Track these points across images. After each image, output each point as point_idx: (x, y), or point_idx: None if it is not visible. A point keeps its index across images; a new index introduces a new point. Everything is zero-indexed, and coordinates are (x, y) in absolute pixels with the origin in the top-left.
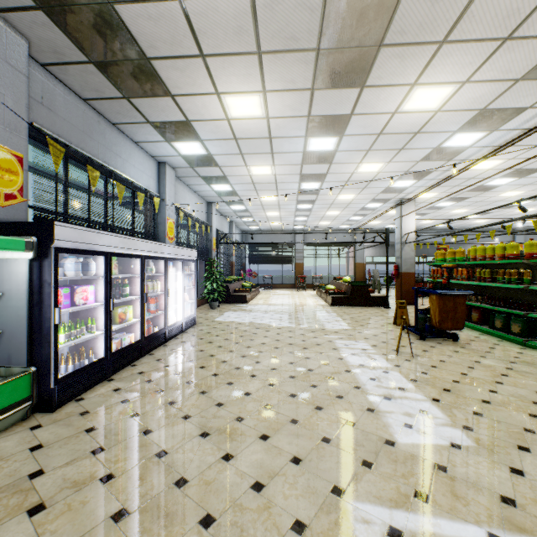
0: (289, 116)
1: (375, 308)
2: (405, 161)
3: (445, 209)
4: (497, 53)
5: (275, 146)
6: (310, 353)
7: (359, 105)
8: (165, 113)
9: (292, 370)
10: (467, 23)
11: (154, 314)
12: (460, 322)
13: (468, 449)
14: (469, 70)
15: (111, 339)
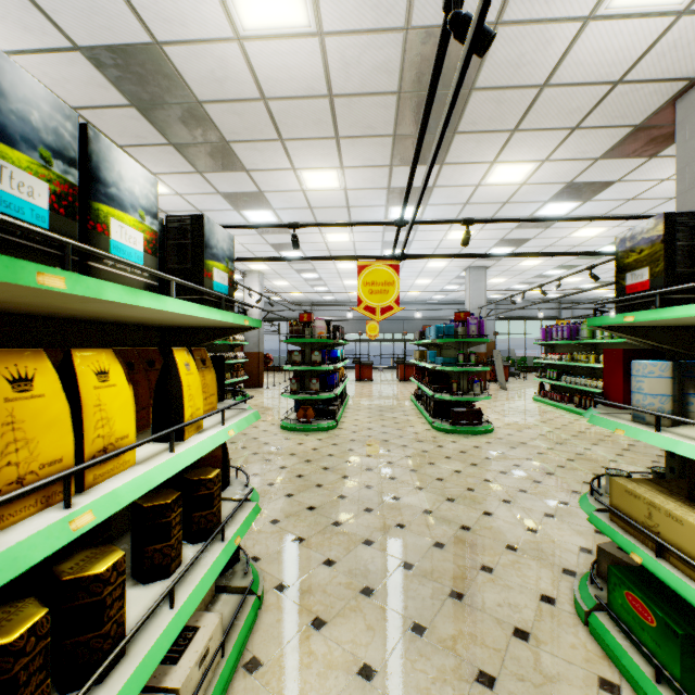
0: None
1: None
2: None
3: (328, 280)
4: None
5: None
6: None
7: None
8: None
9: None
10: None
11: None
12: None
13: None
14: None
15: None
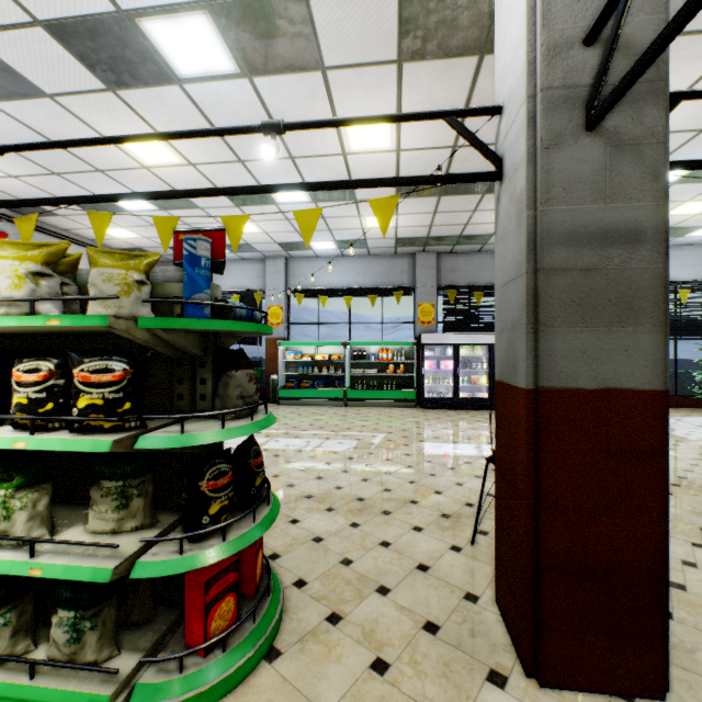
0: None
1: None
2: None
3: None
4: None
5: None
6: None
7: None
8: None
9: None
10: None
11: None
12: None
13: (422, 451)
14: None
15: (458, 390)
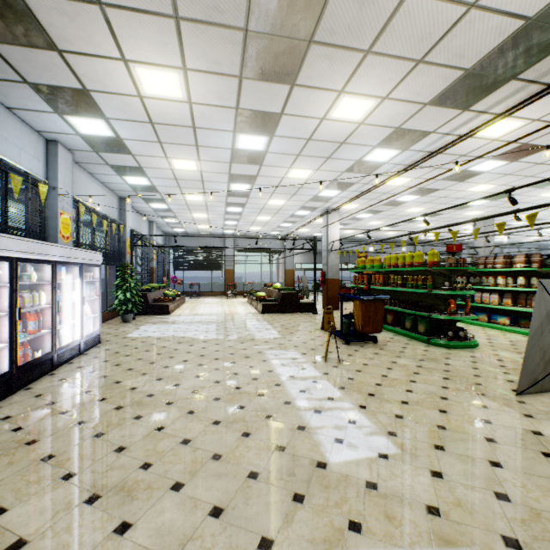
0: (216, 104)
1: (304, 314)
2: (332, 171)
3: (364, 220)
4: (411, 74)
5: (200, 138)
6: (238, 368)
7: (289, 104)
8: (51, 74)
9: (217, 390)
10: (389, 37)
11: (35, 334)
12: (379, 325)
13: (394, 457)
14: (389, 87)
15: None
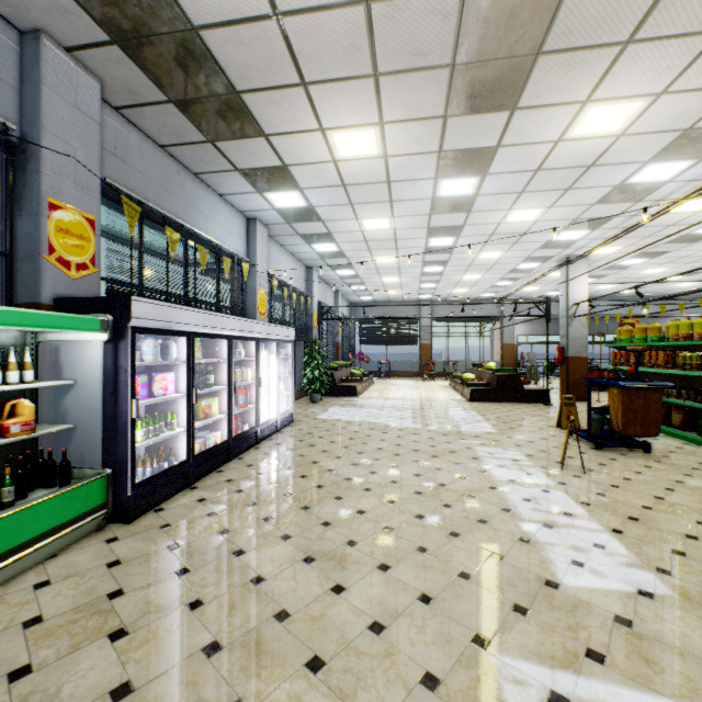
0: (414, 152)
1: (530, 405)
2: (574, 205)
3: (632, 268)
4: None
5: (395, 192)
6: (441, 463)
7: (508, 133)
8: (257, 158)
9: (418, 484)
10: (664, 14)
11: (244, 408)
12: (653, 426)
13: (664, 599)
14: (667, 77)
15: (194, 438)
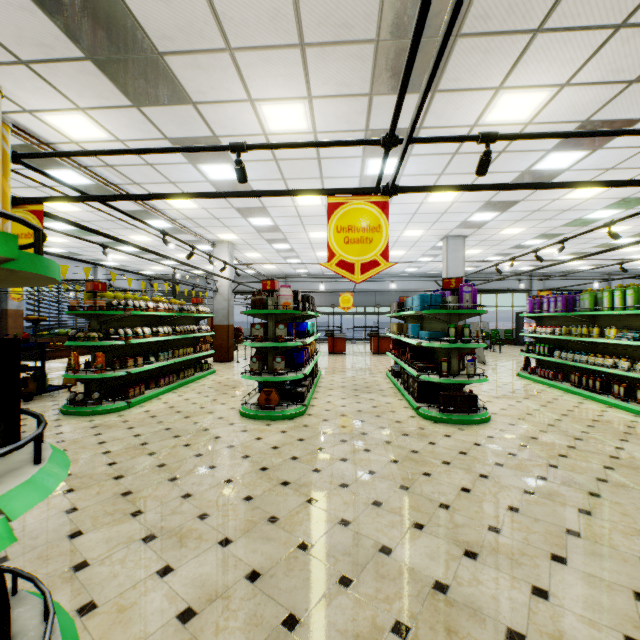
0: None
1: None
2: None
3: (301, 252)
4: None
5: None
6: None
7: None
8: None
9: None
10: None
11: None
12: None
13: None
14: None
15: None
